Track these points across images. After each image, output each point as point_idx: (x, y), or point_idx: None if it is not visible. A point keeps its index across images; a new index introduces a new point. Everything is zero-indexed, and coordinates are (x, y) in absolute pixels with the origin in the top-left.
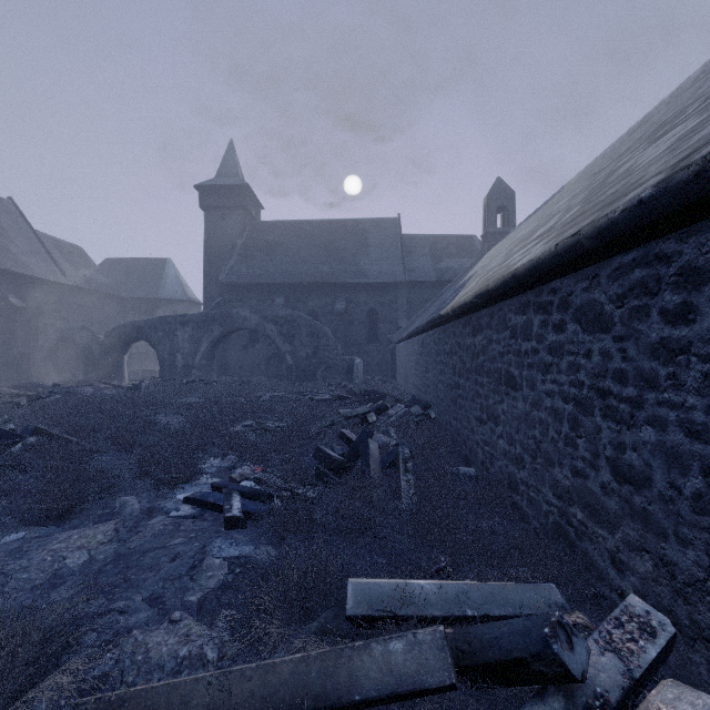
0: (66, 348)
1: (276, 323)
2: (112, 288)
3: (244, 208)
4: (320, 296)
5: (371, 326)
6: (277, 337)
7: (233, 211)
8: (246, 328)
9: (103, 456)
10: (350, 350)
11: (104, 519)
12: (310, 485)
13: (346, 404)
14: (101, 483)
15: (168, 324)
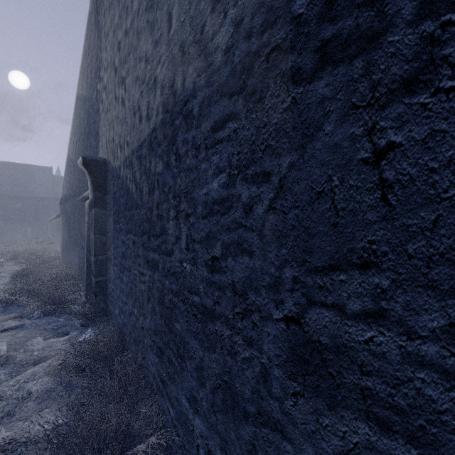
0: None
1: None
2: None
3: None
4: (6, 200)
5: (36, 215)
6: None
7: None
8: None
9: None
10: (24, 224)
11: None
12: None
13: None
14: None
15: None
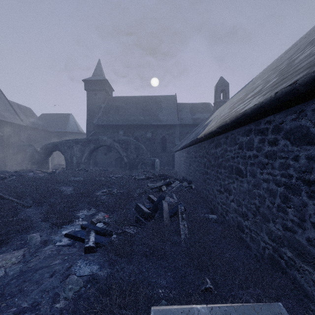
0: (22, 154)
1: (119, 143)
2: (44, 127)
3: (105, 90)
4: (139, 130)
5: (163, 144)
6: (120, 149)
7: (100, 91)
8: (105, 145)
9: (29, 208)
10: (153, 155)
11: (19, 247)
12: (132, 226)
13: (151, 181)
14: (21, 225)
15: (69, 143)
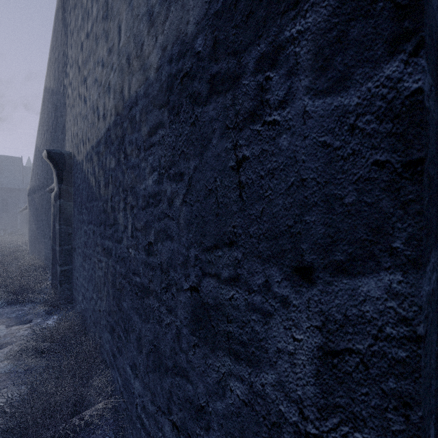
0: None
1: None
2: None
3: None
4: None
5: (4, 206)
6: None
7: None
8: None
9: None
10: None
11: None
12: None
13: None
14: None
15: None
